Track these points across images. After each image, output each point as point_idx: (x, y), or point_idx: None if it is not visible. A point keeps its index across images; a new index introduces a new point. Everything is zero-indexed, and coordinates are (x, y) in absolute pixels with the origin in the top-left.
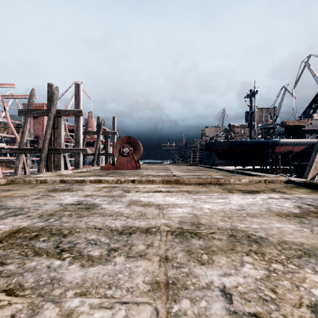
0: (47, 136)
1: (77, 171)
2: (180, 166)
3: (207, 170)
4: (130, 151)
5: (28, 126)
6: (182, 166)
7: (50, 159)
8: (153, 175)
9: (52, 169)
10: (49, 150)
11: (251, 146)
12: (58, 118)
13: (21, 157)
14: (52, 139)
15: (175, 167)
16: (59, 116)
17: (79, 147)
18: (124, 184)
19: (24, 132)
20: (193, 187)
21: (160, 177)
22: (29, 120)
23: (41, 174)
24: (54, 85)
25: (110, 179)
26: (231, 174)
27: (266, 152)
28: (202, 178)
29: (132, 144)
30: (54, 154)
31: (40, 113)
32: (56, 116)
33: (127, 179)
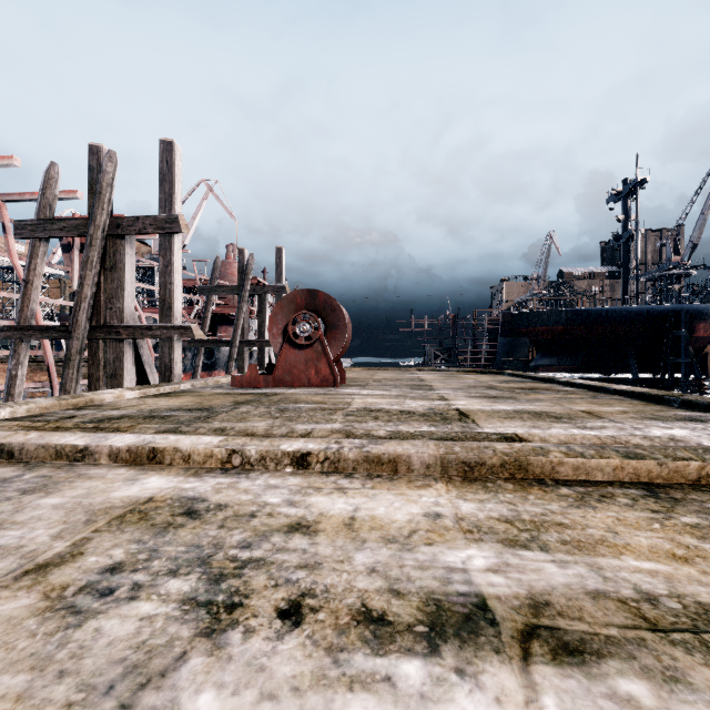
0: (86, 292)
1: (160, 390)
2: (453, 376)
3: (550, 389)
4: (315, 333)
5: (40, 267)
6: (459, 374)
7: (96, 356)
8: (387, 410)
9: (101, 383)
10: (93, 331)
11: (628, 322)
12: (116, 241)
13: (24, 350)
14: (100, 301)
15: (440, 377)
16: (118, 235)
17: (171, 322)
18: (259, 475)
19: (29, 283)
20: (654, 530)
21: (425, 435)
22: (42, 251)
23: (10, 405)
24: (106, 151)
25: (198, 448)
26: (669, 409)
27: (671, 337)
28: (644, 450)
29: (322, 312)
30: (106, 341)
31: (69, 229)
32: (112, 236)
33: (273, 450)
